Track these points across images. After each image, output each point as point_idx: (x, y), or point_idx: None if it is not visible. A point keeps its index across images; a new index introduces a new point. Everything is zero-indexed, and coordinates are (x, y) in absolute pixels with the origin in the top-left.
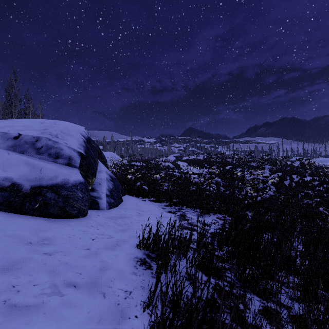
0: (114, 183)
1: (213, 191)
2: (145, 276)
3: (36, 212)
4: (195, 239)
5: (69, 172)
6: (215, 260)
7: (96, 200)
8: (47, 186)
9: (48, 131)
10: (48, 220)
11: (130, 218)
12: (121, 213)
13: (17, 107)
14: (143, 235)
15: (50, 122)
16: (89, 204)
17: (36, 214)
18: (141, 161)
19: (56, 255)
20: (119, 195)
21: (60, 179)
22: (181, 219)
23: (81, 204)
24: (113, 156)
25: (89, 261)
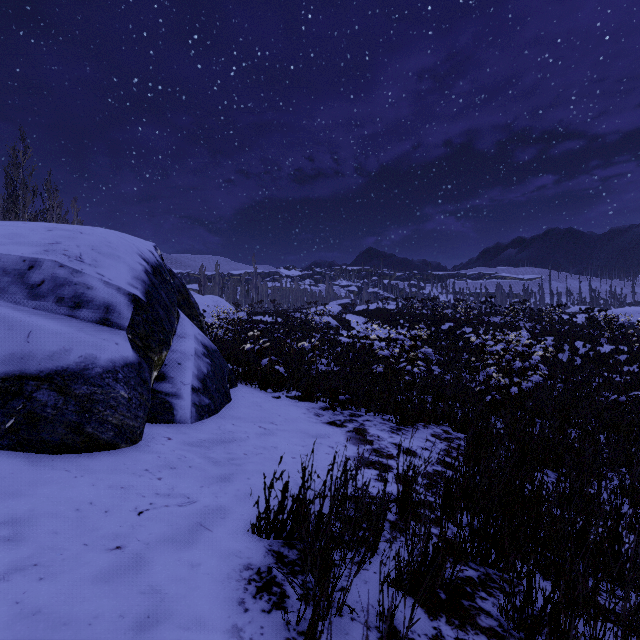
0: (212, 361)
1: (420, 375)
2: (268, 639)
3: (6, 438)
4: (390, 493)
5: (99, 341)
6: (450, 565)
7: (168, 400)
8: (39, 375)
9: (61, 248)
10: (34, 459)
11: (243, 442)
12: (223, 430)
13: (27, 206)
14: (267, 500)
15: (69, 228)
16: (146, 413)
17: (7, 445)
18: (273, 314)
19: (14, 582)
20: (223, 386)
21: (76, 356)
22: (357, 440)
23: (125, 415)
24: (219, 303)
25: (110, 595)
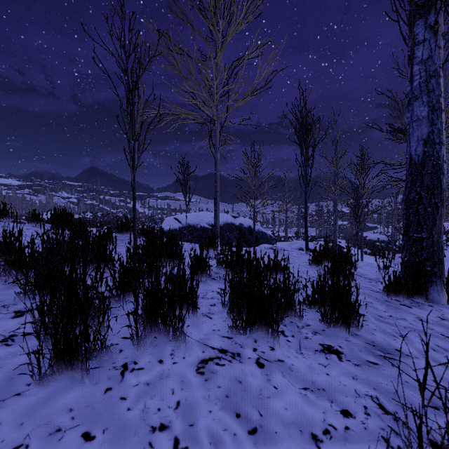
0: None
1: None
2: None
3: None
4: None
5: None
6: None
7: None
8: None
9: None
10: None
11: None
12: None
13: None
14: None
15: None
16: None
17: None
18: None
19: None
20: None
21: None
22: None
23: None
24: None
25: None
